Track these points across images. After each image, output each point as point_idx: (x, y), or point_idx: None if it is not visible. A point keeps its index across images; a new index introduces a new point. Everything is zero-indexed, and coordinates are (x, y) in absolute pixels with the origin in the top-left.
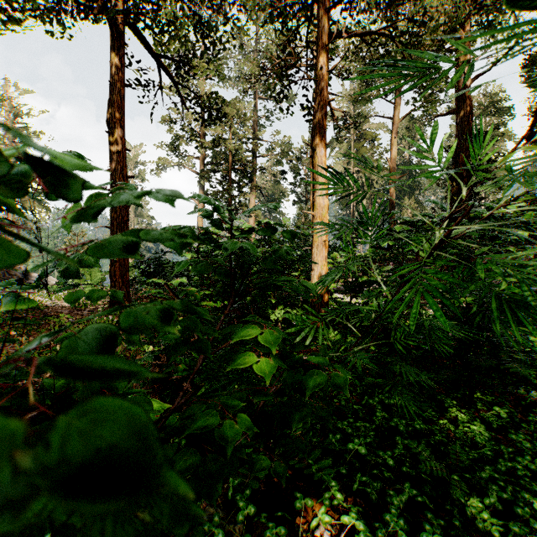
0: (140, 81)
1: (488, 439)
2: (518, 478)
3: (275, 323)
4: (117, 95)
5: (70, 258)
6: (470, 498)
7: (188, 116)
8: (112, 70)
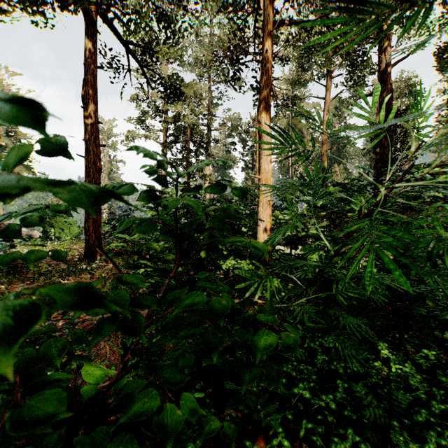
0: (111, 64)
1: (420, 381)
2: None
3: (226, 272)
4: (90, 75)
5: (4, 217)
6: (409, 443)
7: (153, 95)
8: (86, 54)
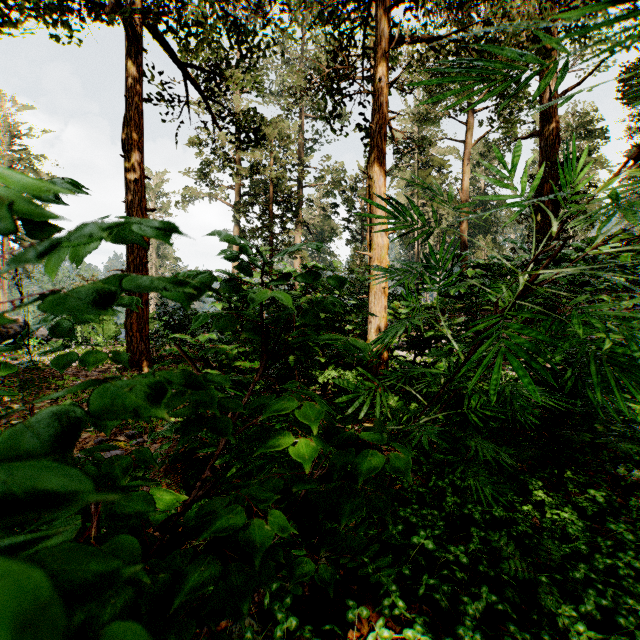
0: (162, 95)
1: (582, 529)
2: (619, 579)
3: (324, 386)
4: (134, 111)
5: None
6: (561, 605)
7: (220, 137)
8: (128, 82)
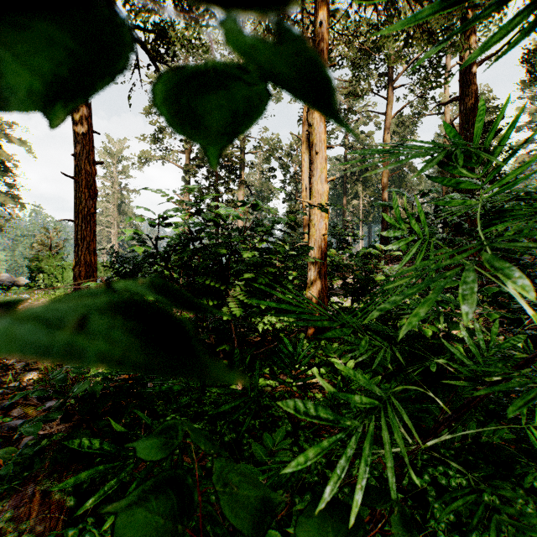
0: None
1: None
2: None
3: (264, 335)
4: None
5: None
6: None
7: None
8: None
